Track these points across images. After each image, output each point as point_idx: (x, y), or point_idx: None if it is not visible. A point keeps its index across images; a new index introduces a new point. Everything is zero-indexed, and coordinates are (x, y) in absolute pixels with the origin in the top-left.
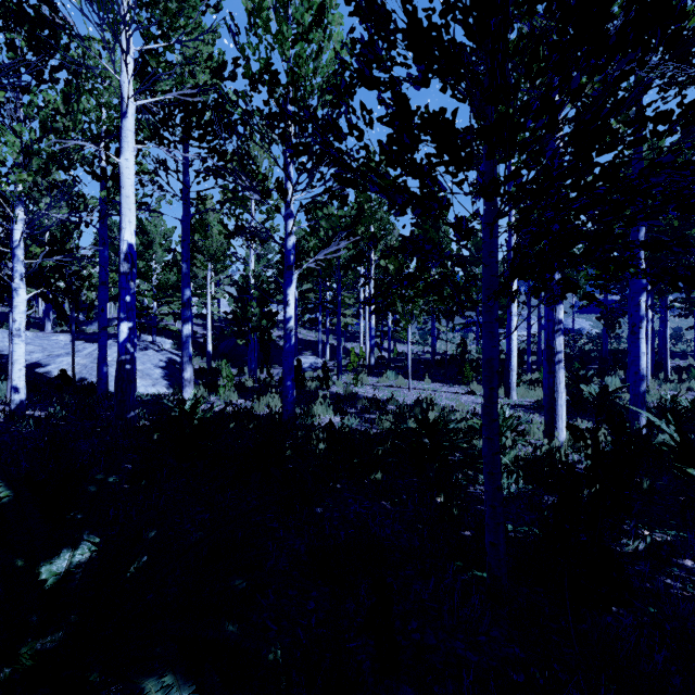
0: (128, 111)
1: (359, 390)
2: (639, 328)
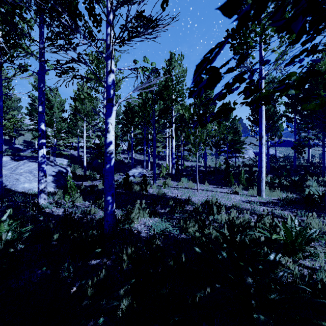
0: None
1: (166, 191)
2: None
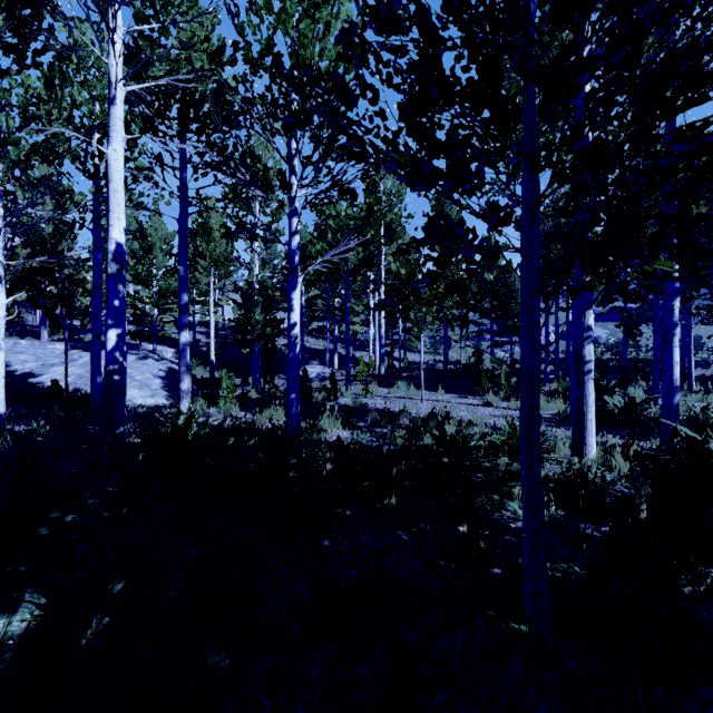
0: (117, 97)
1: (369, 401)
2: (672, 335)
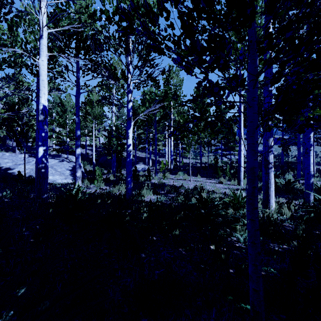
0: (43, 34)
1: (166, 181)
2: (309, 150)
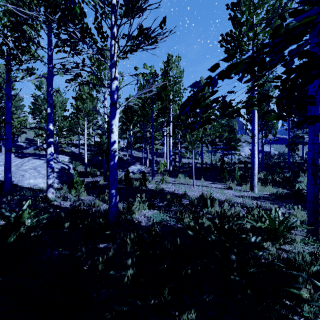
0: None
1: (164, 186)
2: None
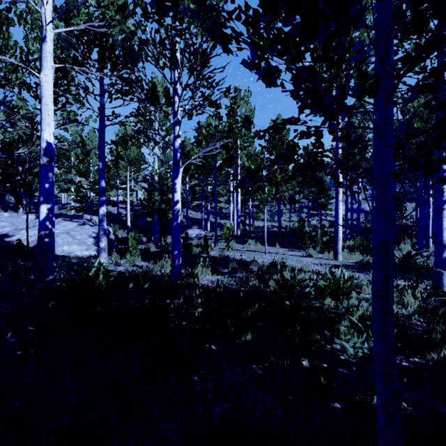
0: (47, 36)
1: (230, 254)
2: (442, 209)
